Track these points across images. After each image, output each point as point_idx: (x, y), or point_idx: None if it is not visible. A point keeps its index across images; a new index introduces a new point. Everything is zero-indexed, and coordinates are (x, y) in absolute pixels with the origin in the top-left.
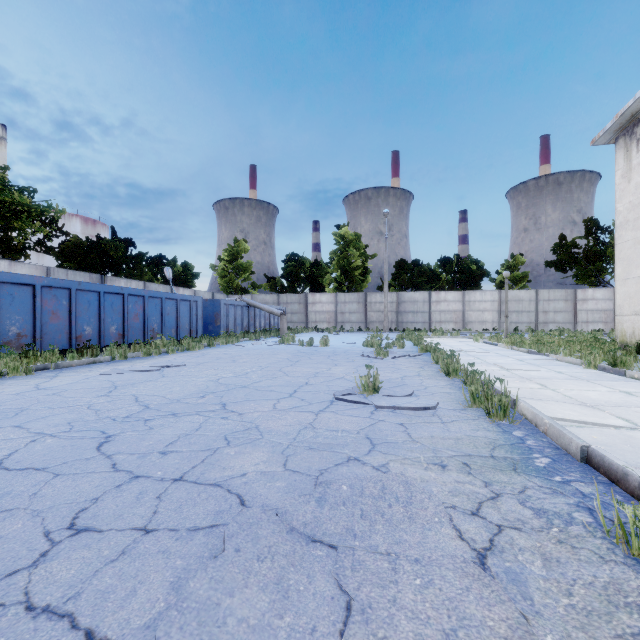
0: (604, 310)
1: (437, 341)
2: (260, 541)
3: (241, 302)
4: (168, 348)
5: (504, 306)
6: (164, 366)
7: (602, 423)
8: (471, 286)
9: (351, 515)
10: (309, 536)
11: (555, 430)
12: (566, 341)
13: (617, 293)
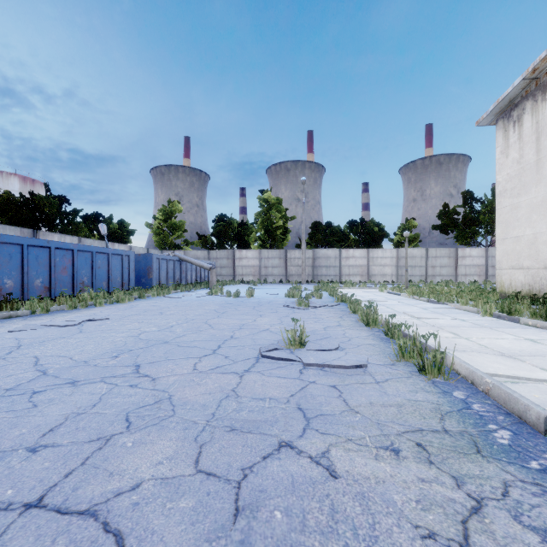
0: (478, 265)
1: (348, 292)
2: None
3: (173, 257)
4: (96, 301)
5: (401, 262)
6: (85, 320)
7: (535, 378)
8: (374, 245)
9: None
10: None
11: (502, 392)
12: (457, 291)
13: (497, 250)
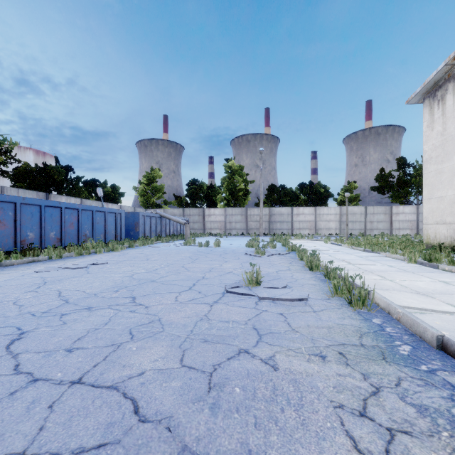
0: (410, 220)
1: (298, 243)
2: None
3: (155, 214)
4: (96, 249)
5: (343, 218)
6: (90, 264)
7: (439, 310)
8: (320, 203)
9: (245, 424)
10: None
11: (409, 319)
12: (389, 242)
13: (424, 208)
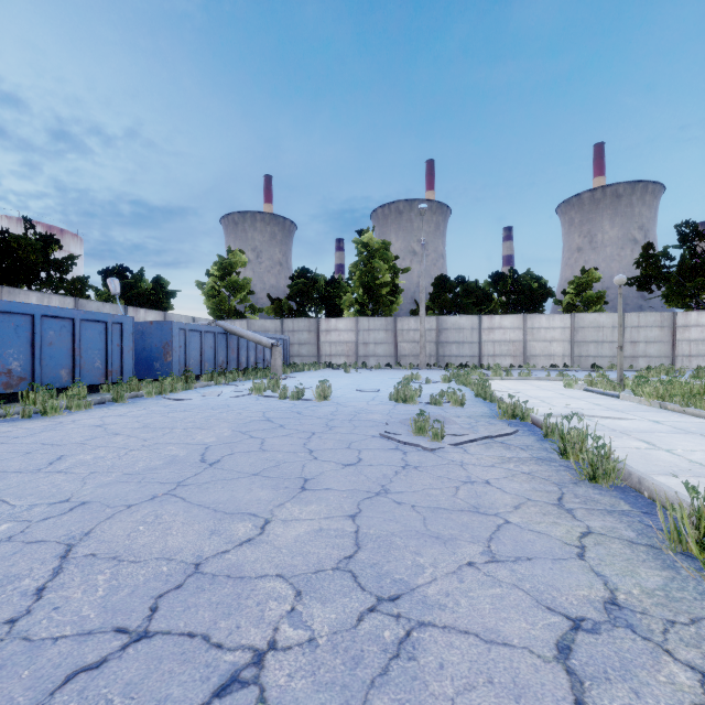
0: None
1: (505, 386)
2: None
3: (213, 327)
4: None
5: (579, 335)
6: None
7: None
8: (530, 310)
9: None
10: None
11: None
12: None
13: None
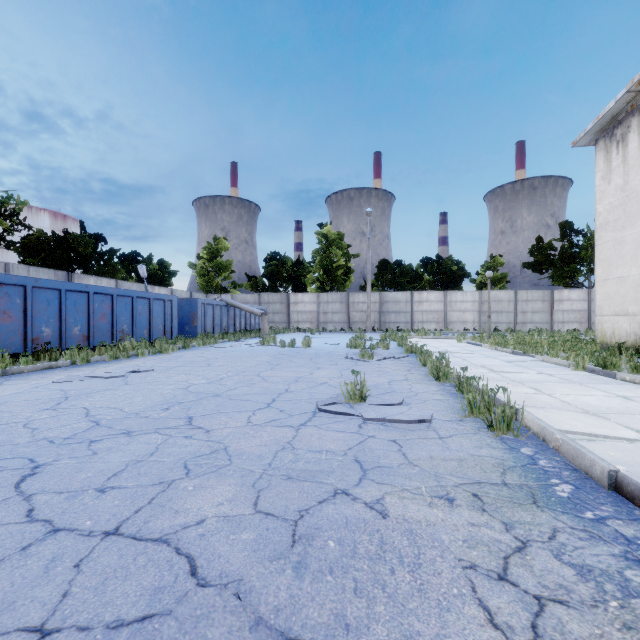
0: (579, 310)
1: (421, 341)
2: None
3: (220, 301)
4: (137, 351)
5: (484, 306)
6: (129, 371)
7: (614, 436)
8: (452, 286)
9: (341, 590)
10: (282, 632)
11: (571, 448)
12: (548, 341)
13: (597, 294)
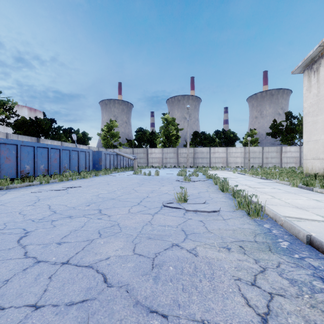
0: (295, 157)
1: (214, 172)
2: (114, 316)
3: (113, 152)
4: (72, 177)
5: (247, 155)
6: (69, 187)
7: (310, 219)
8: (230, 145)
9: (176, 289)
10: (148, 307)
11: (288, 224)
12: (279, 172)
13: (304, 148)
